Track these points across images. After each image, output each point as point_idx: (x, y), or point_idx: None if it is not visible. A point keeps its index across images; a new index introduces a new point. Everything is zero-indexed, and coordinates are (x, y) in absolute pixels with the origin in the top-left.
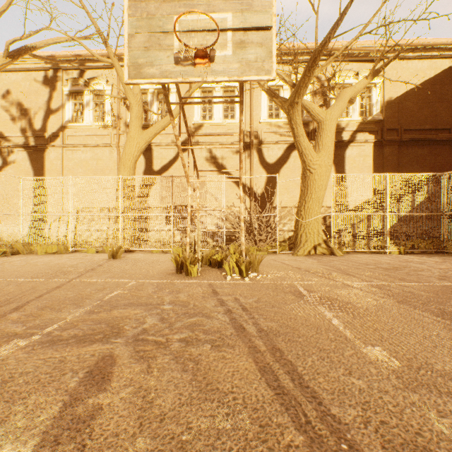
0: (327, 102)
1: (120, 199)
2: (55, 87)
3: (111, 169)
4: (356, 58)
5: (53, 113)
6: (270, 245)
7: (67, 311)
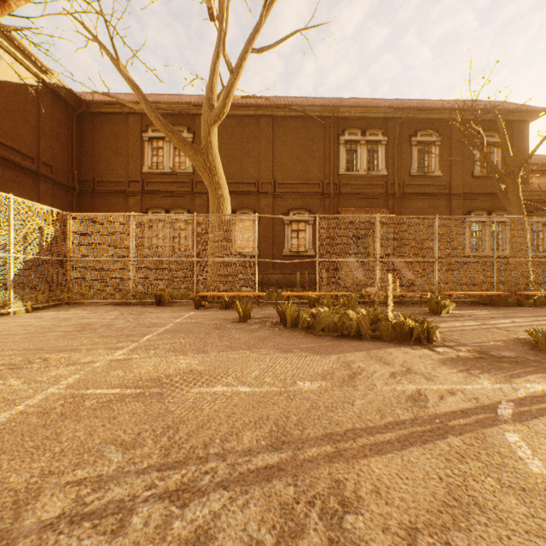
0: None
1: None
2: None
3: None
4: None
5: None
6: None
7: None
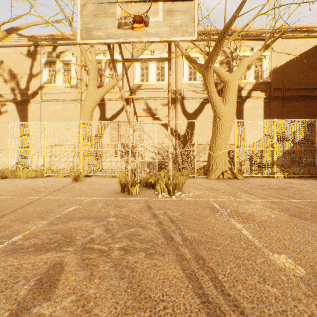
0: (231, 68)
1: (81, 138)
2: (35, 58)
3: (75, 117)
4: (251, 37)
5: (34, 77)
6: (190, 171)
7: (32, 223)
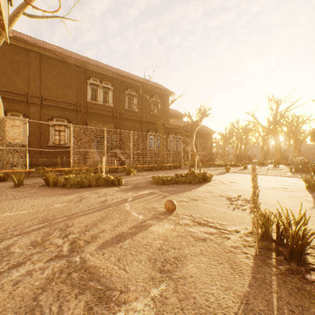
0: None
1: None
2: None
3: None
4: None
5: None
6: None
7: None
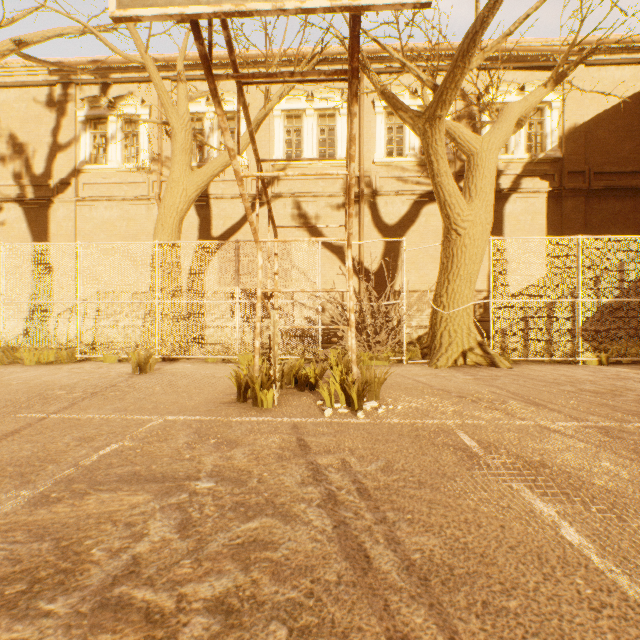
0: (478, 128)
1: (156, 278)
2: (65, 110)
3: (148, 235)
4: (521, 63)
5: (61, 150)
6: (392, 350)
7: None
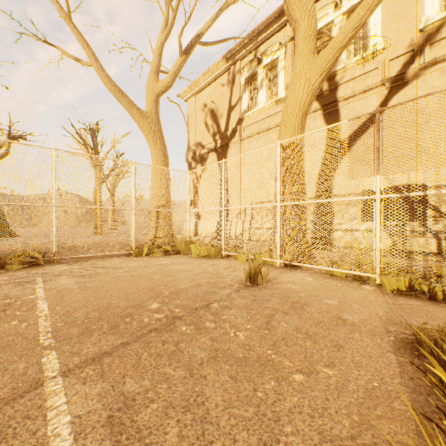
0: None
1: (277, 179)
2: (234, 82)
3: None
4: None
5: (232, 109)
6: None
7: None
